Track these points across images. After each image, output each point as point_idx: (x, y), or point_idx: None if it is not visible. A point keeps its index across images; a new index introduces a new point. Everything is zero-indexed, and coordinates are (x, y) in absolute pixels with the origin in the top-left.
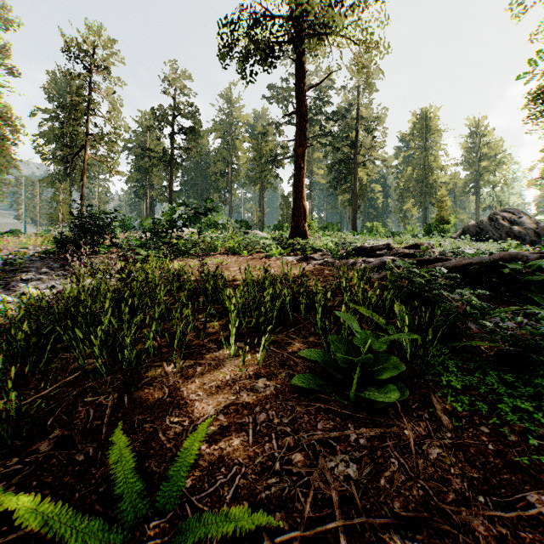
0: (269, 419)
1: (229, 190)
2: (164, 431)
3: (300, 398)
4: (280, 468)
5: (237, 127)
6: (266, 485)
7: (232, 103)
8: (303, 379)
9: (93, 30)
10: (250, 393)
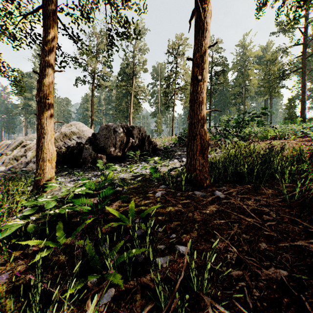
0: None
1: (242, 103)
2: None
3: None
4: None
5: (249, 61)
6: None
7: (245, 47)
8: None
9: (177, 37)
10: None
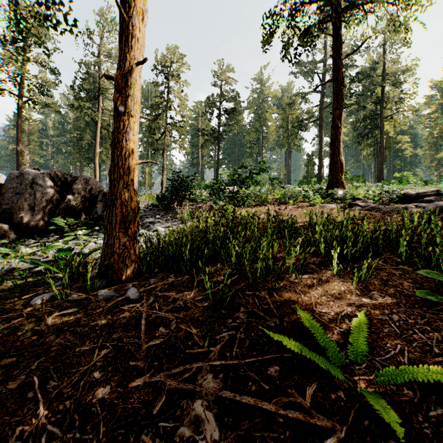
0: (402, 319)
1: (260, 154)
2: (319, 316)
3: (421, 308)
4: (441, 352)
5: (267, 102)
6: (434, 361)
7: (263, 83)
8: (423, 293)
9: (169, 50)
10: (370, 300)
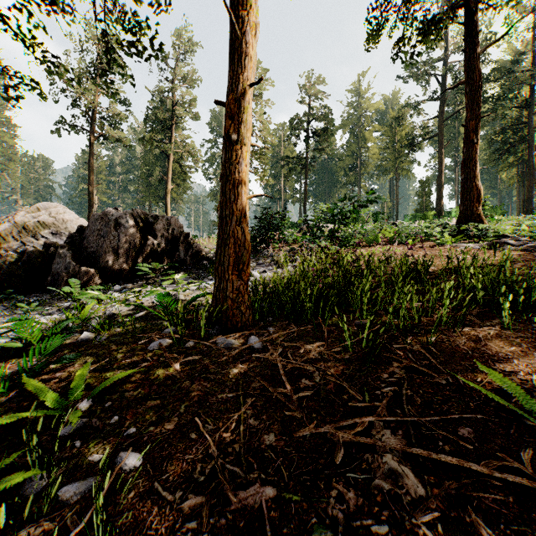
0: None
1: (357, 184)
2: (504, 376)
3: None
4: None
5: (366, 117)
6: None
7: (361, 94)
8: None
9: None
10: None
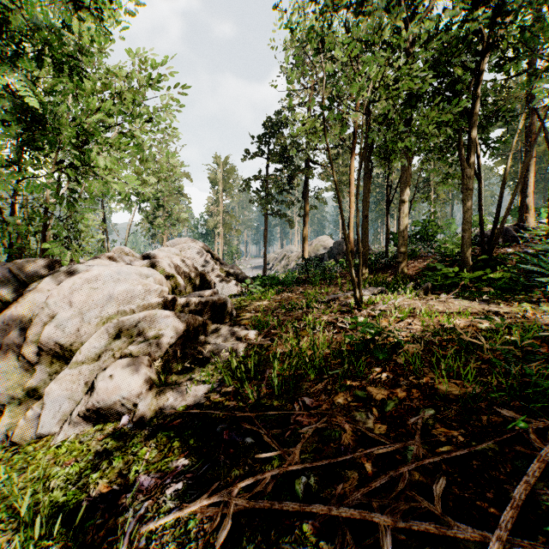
0: None
1: None
2: None
3: None
4: None
5: None
6: None
7: None
8: None
9: None
10: None
